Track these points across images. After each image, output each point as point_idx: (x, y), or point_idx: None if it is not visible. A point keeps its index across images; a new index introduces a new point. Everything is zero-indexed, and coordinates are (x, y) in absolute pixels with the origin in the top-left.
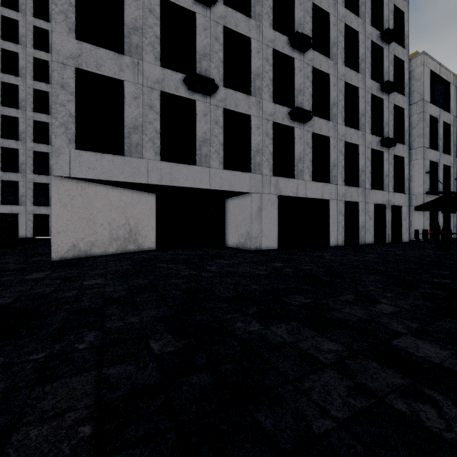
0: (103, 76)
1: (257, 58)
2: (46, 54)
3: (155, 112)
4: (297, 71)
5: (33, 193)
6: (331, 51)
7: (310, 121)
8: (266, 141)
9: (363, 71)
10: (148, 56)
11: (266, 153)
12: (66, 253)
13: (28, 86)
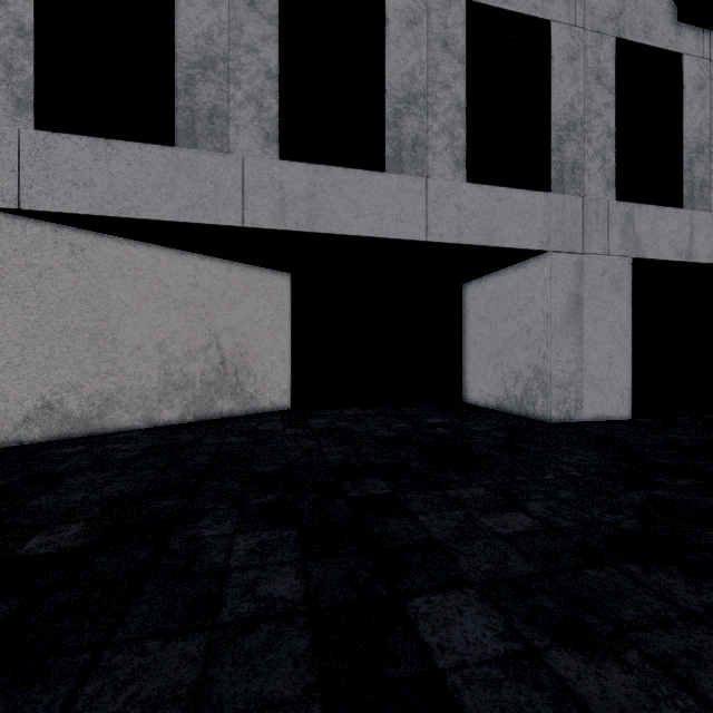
0: None
1: None
2: None
3: (264, 17)
4: None
5: None
6: None
7: None
8: (596, 95)
9: None
10: None
11: (596, 134)
12: (21, 428)
13: None
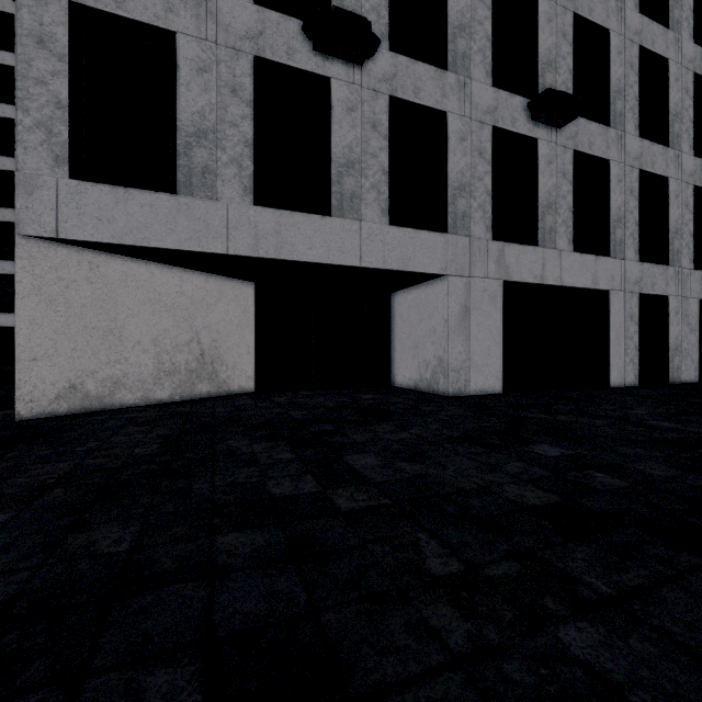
0: (132, 22)
1: None
2: None
3: (243, 101)
4: (543, 22)
5: None
6: None
7: (569, 127)
8: (479, 166)
9: (678, 26)
10: None
11: (479, 193)
12: (54, 404)
13: None
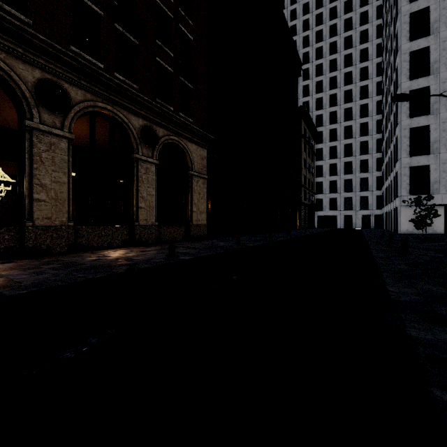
0: (420, 165)
1: None
2: (350, 122)
3: (446, 173)
4: None
5: (344, 203)
6: None
7: None
8: None
9: None
10: (442, 150)
11: None
12: (405, 232)
13: (341, 144)
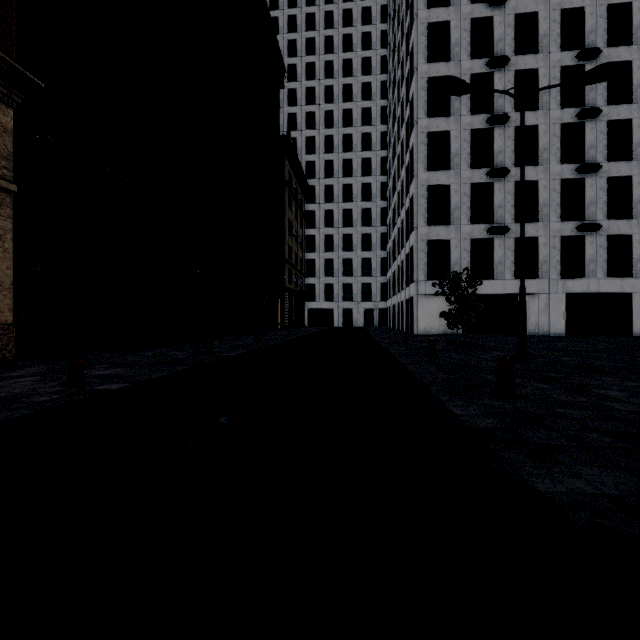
0: (440, 239)
1: (544, 192)
2: (350, 179)
3: (467, 252)
4: (587, 188)
5: (342, 292)
6: (634, 153)
7: (604, 226)
8: (553, 252)
9: None
10: (463, 221)
11: (553, 262)
12: (422, 332)
13: (340, 208)
